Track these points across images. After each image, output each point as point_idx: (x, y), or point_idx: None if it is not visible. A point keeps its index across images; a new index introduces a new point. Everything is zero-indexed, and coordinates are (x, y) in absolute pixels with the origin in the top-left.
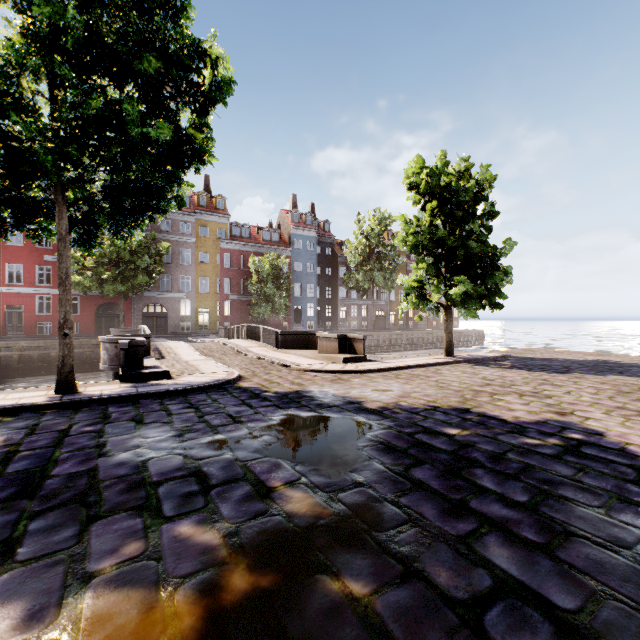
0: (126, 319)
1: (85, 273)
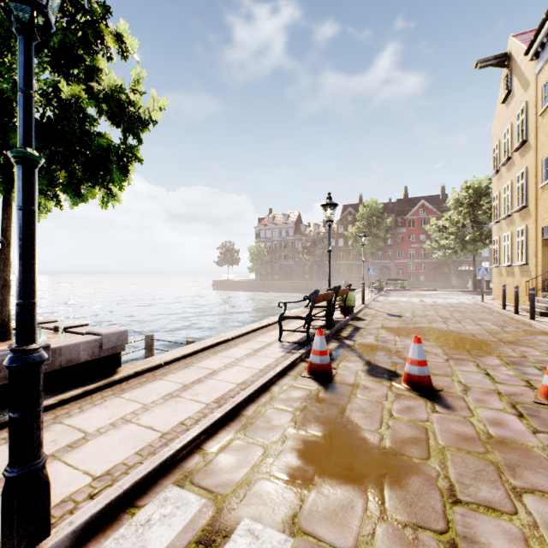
0: (448, 273)
1: (436, 253)
